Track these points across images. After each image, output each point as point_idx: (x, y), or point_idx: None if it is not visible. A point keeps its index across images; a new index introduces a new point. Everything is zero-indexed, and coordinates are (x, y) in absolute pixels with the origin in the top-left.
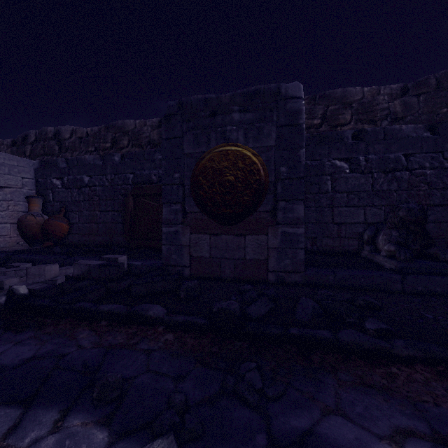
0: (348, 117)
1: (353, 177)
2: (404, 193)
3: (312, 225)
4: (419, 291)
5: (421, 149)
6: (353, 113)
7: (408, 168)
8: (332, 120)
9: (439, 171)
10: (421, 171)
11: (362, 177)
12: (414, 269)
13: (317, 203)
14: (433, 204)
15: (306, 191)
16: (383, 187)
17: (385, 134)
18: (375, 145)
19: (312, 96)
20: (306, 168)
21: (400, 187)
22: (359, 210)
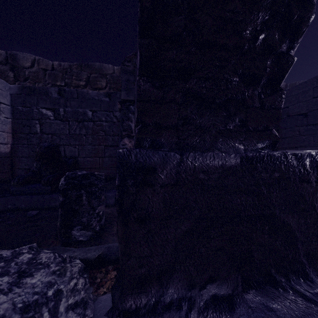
0: (104, 84)
1: (56, 123)
2: (91, 137)
3: (26, 158)
4: (11, 208)
5: (101, 108)
6: (108, 82)
7: (93, 120)
8: (93, 84)
9: (111, 123)
10: (100, 123)
11: (63, 123)
12: (22, 191)
13: (29, 141)
14: (108, 145)
15: (19, 131)
16: (77, 132)
17: (78, 95)
18: (72, 102)
19: (79, 63)
20: (19, 112)
21: (88, 133)
22: (61, 148)
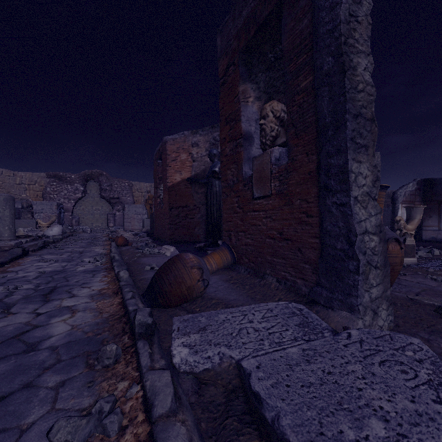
0: None
1: None
2: None
3: None
4: None
5: None
6: None
7: None
8: None
9: None
10: None
11: None
12: None
13: None
14: None
15: None
16: None
17: None
18: None
19: None
20: None
21: None
22: None
